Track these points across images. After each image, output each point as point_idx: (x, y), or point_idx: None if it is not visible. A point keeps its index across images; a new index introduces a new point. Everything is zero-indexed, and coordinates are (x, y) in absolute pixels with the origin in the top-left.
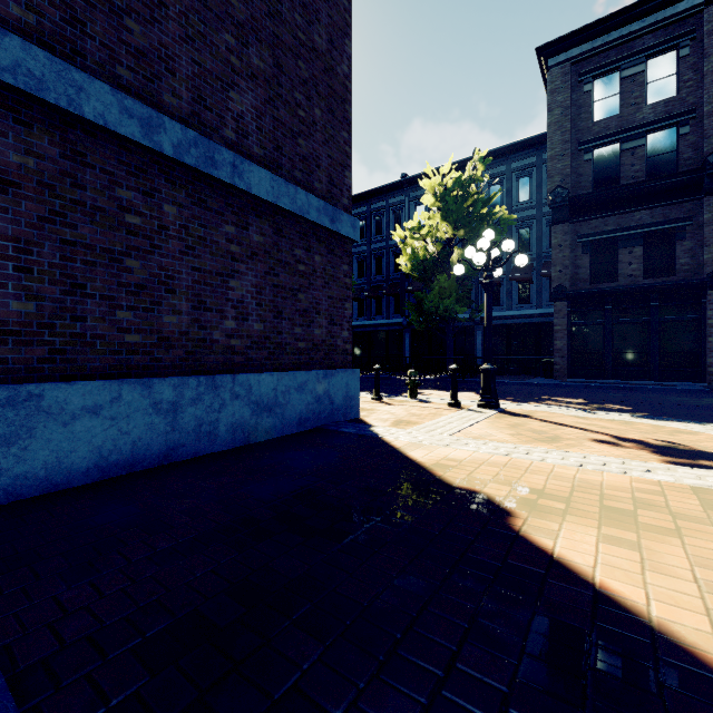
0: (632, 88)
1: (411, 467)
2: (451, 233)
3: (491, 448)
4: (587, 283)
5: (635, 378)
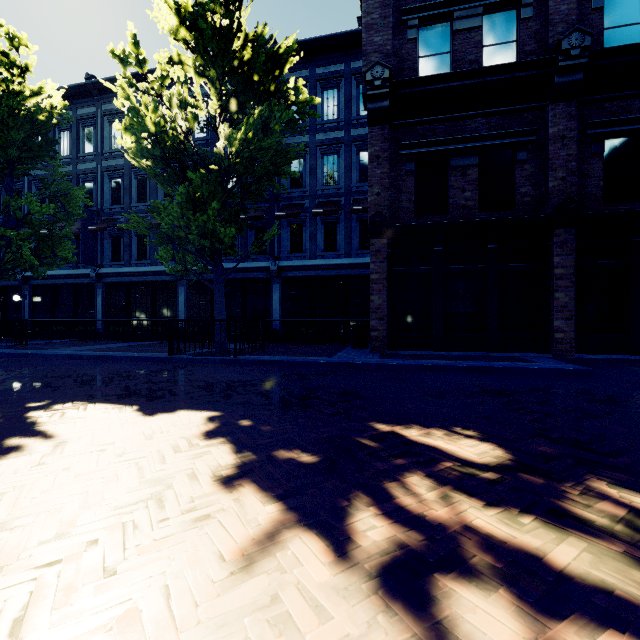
0: None
1: None
2: (216, 104)
3: None
4: (412, 214)
5: (470, 348)
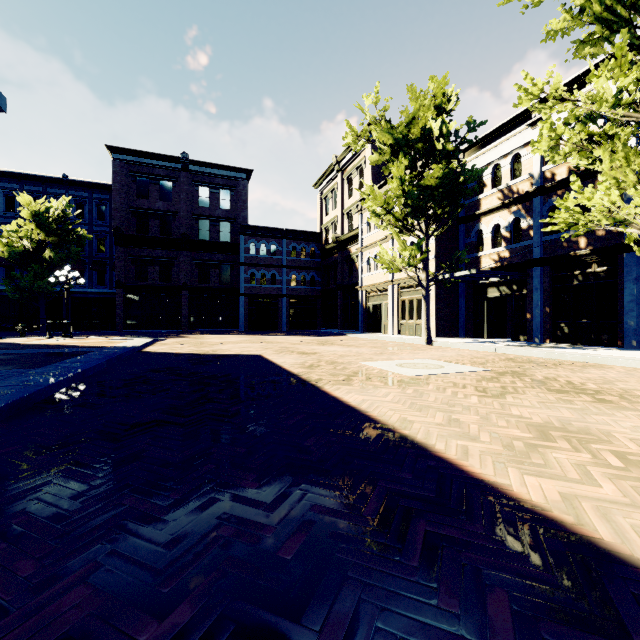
0: (154, 190)
1: (39, 344)
2: (44, 237)
3: (65, 341)
4: (134, 280)
5: (156, 328)
